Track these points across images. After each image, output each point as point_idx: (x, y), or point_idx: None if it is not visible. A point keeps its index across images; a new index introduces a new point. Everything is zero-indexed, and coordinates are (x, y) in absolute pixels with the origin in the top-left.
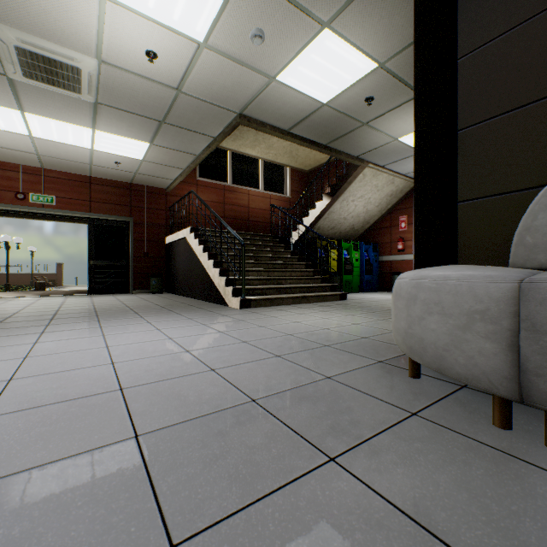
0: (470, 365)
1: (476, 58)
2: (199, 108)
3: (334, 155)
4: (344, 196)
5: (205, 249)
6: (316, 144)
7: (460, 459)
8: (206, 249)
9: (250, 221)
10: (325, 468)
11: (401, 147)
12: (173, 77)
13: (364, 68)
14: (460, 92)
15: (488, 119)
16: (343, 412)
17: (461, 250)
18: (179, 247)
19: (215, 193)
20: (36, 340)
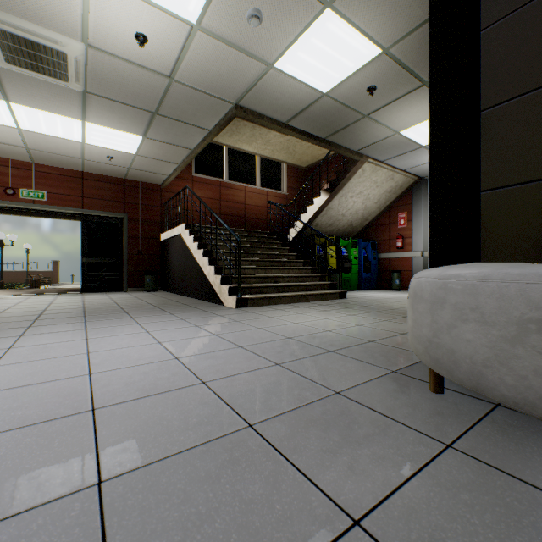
0: (522, 387)
1: (502, 28)
2: (193, 98)
3: (333, 150)
4: (342, 192)
5: (200, 246)
6: (315, 137)
7: (528, 522)
8: (201, 246)
9: (247, 218)
10: (349, 540)
11: (402, 141)
12: (165, 63)
13: (367, 54)
14: (482, 68)
15: (517, 96)
16: (361, 443)
17: (484, 246)
18: (174, 244)
19: (211, 189)
20: (11, 345)
